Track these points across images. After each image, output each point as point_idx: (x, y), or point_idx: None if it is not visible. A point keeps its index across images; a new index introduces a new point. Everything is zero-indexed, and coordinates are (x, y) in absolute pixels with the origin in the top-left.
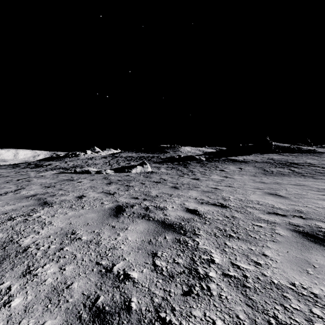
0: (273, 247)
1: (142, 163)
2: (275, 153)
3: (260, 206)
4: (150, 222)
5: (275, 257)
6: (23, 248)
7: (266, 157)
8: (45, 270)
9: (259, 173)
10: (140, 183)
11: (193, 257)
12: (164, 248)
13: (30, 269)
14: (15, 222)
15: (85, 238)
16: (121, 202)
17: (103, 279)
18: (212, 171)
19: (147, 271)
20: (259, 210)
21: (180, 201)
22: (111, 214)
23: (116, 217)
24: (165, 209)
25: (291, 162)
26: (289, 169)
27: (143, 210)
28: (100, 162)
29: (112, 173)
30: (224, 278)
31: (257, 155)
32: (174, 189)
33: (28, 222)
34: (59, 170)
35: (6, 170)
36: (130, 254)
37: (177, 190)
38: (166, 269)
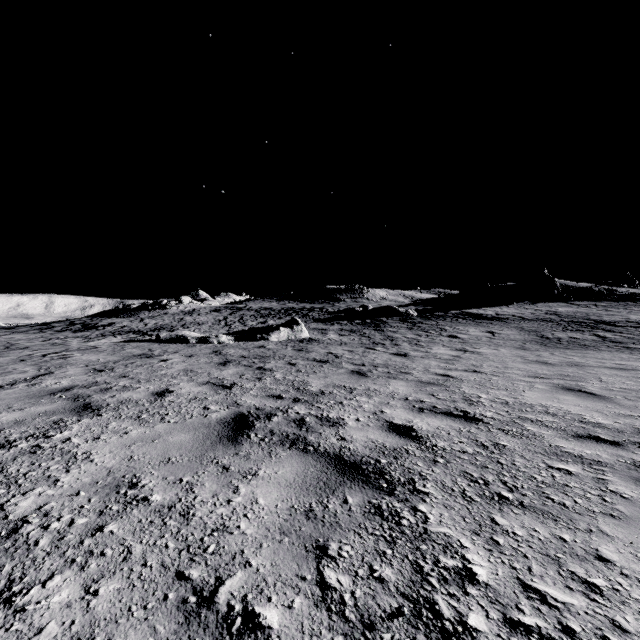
0: (618, 534)
1: (291, 322)
2: (562, 301)
3: (552, 419)
4: (308, 456)
5: (632, 567)
6: (11, 523)
7: (542, 310)
8: (47, 594)
9: (532, 343)
10: (287, 363)
11: (418, 562)
12: (345, 530)
13: (11, 592)
14: (12, 453)
15: (159, 498)
16: (245, 407)
17: (190, 628)
18: (432, 339)
19: (304, 605)
20: (553, 430)
21: (373, 406)
22: (224, 434)
23: (232, 443)
24: (341, 425)
25: (597, 320)
26: (594, 335)
27: (293, 427)
28: (207, 319)
29: (232, 343)
30: (512, 635)
31: (523, 305)
32: (358, 376)
33: (39, 453)
34: (128, 335)
35: (26, 335)
36: (262, 547)
37: (365, 380)
38: (352, 599)
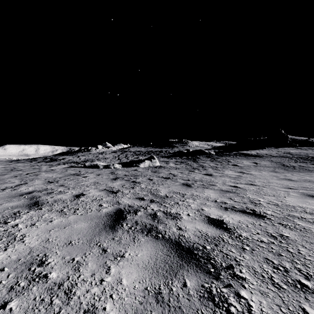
0: None
1: (151, 158)
2: (292, 147)
3: (311, 216)
4: (158, 242)
5: None
6: None
7: (282, 151)
8: None
9: (279, 169)
10: (148, 179)
11: None
12: None
13: None
14: None
15: (54, 276)
16: (122, 205)
17: None
18: (224, 166)
19: None
20: None
21: (196, 205)
22: (107, 223)
23: (111, 230)
24: (178, 219)
25: (313, 157)
26: (313, 164)
27: (149, 219)
28: (110, 156)
29: (120, 168)
30: None
31: (271, 149)
32: (186, 187)
33: None
34: (71, 164)
35: (23, 164)
36: None
37: (190, 189)
38: None
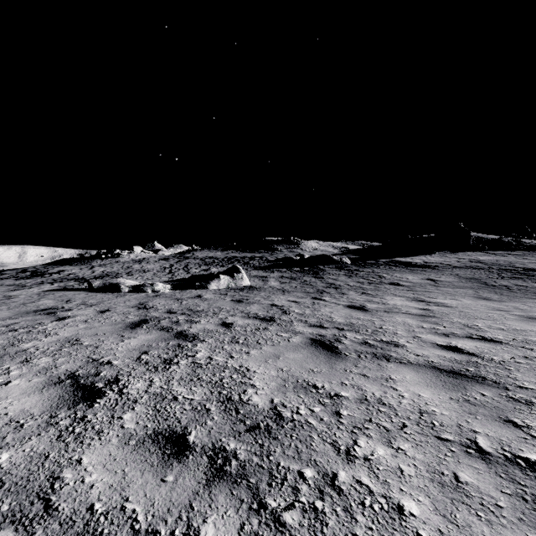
0: None
1: (232, 270)
2: (478, 251)
3: None
4: None
5: None
6: None
7: (465, 258)
8: None
9: (486, 292)
10: (221, 324)
11: None
12: None
13: None
14: None
15: None
16: (48, 534)
17: None
18: (376, 287)
19: None
20: None
21: (433, 508)
22: None
23: None
24: None
25: (525, 268)
26: None
27: None
28: (154, 267)
29: (167, 291)
30: None
31: (444, 254)
32: (327, 353)
33: None
34: (67, 283)
35: None
36: None
37: (343, 364)
38: None
